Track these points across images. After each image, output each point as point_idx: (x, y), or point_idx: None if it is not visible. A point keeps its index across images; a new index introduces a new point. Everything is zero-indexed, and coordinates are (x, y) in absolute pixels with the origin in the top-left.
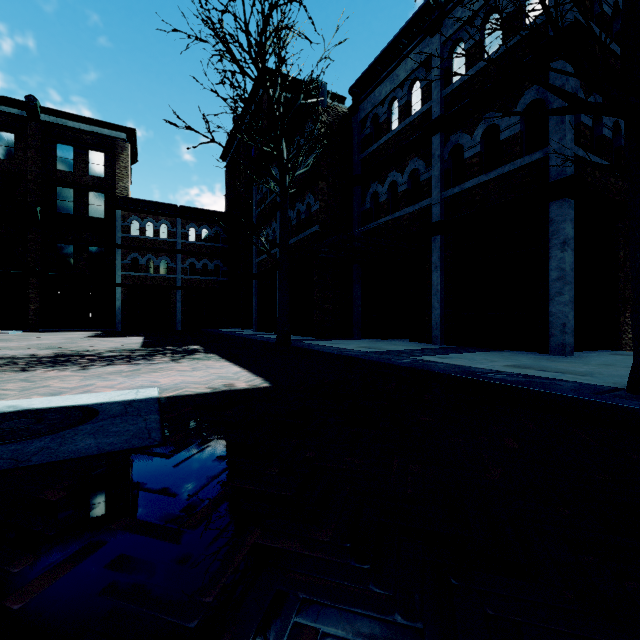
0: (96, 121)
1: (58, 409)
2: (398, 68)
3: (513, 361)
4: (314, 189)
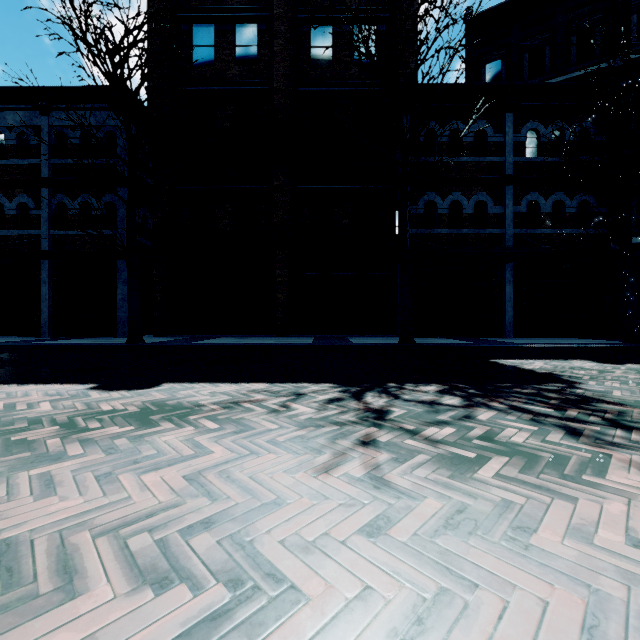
0: None
1: None
2: (6, 113)
3: (94, 340)
4: None
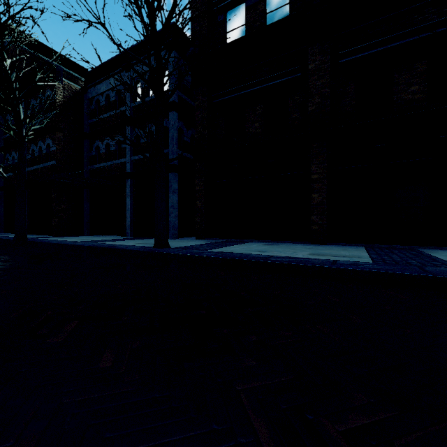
0: None
1: None
2: (110, 79)
3: (145, 242)
4: (52, 136)
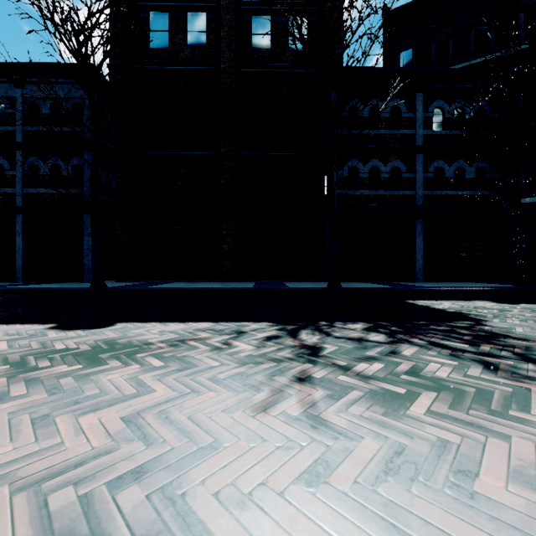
0: None
1: None
2: None
3: (63, 285)
4: None
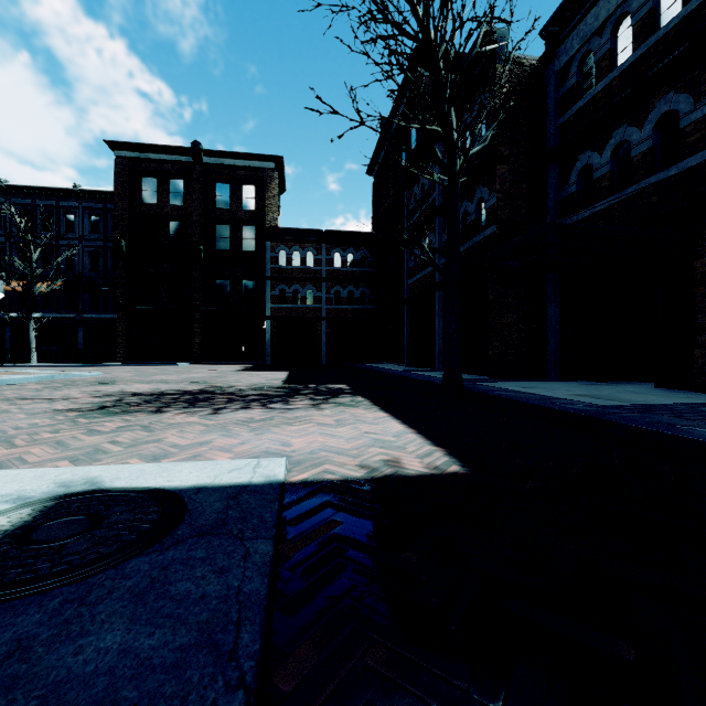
0: (248, 155)
1: (137, 496)
2: None
3: None
4: (489, 178)
